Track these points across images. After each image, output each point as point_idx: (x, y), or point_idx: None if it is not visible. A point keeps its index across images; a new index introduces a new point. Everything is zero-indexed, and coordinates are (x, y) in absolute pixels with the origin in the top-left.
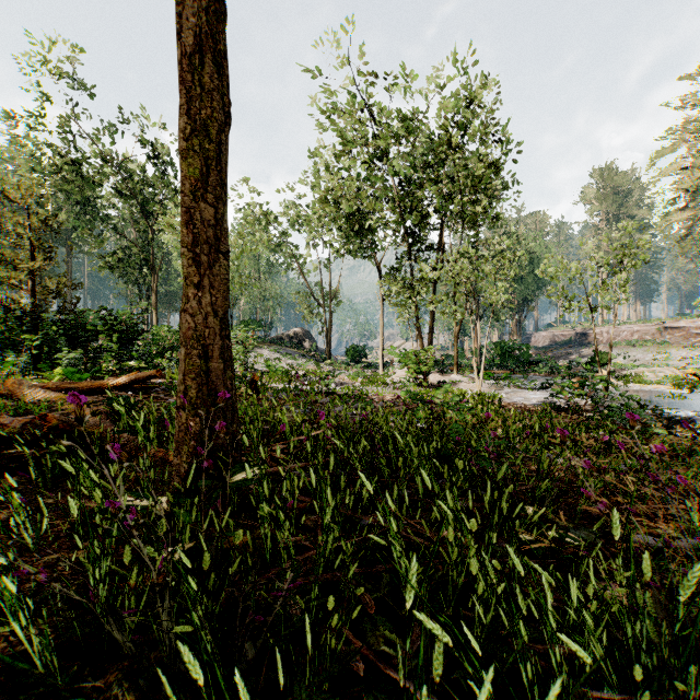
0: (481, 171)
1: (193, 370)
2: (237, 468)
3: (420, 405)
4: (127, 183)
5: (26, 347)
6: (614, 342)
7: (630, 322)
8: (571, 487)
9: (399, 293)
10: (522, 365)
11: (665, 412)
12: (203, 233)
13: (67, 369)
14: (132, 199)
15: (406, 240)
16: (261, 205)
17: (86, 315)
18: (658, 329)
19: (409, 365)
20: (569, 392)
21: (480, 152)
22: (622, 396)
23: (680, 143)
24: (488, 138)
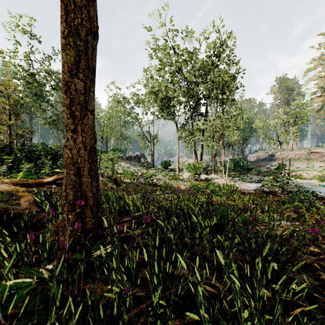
0: (226, 77)
1: (70, 183)
2: (98, 245)
3: (200, 193)
4: (57, 84)
5: (7, 162)
6: (287, 159)
7: (294, 149)
8: (287, 242)
9: (186, 136)
10: (244, 170)
11: (318, 194)
12: (77, 98)
13: (24, 173)
14: (60, 91)
15: (189, 110)
16: (121, 94)
17: (38, 146)
18: (308, 153)
19: (191, 170)
20: (270, 184)
21: (225, 68)
22: (296, 186)
23: (318, 65)
24: (229, 61)
